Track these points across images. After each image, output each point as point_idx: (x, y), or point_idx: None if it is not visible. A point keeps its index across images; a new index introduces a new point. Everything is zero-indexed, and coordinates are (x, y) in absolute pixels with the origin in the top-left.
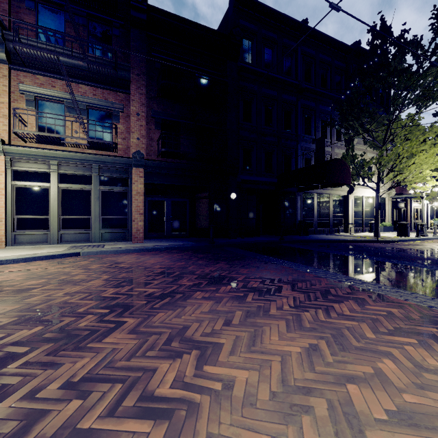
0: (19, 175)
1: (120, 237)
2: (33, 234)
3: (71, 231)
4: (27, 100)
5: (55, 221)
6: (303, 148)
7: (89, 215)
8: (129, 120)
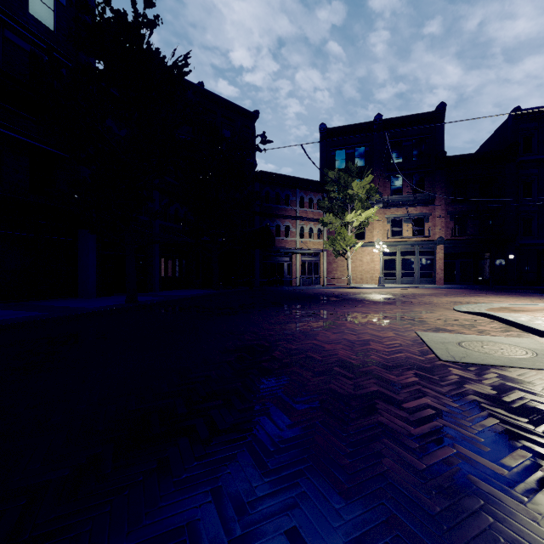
0: (384, 254)
1: (429, 282)
2: (390, 279)
3: (405, 278)
4: (387, 221)
5: (399, 273)
6: None
7: (413, 271)
8: (434, 219)
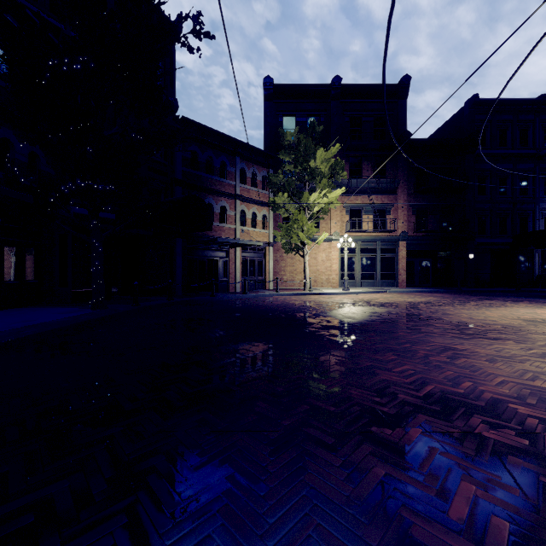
0: (342, 250)
1: (391, 285)
2: (348, 282)
3: (366, 280)
4: (346, 211)
5: (358, 275)
6: (542, 209)
7: (374, 271)
8: (395, 211)
